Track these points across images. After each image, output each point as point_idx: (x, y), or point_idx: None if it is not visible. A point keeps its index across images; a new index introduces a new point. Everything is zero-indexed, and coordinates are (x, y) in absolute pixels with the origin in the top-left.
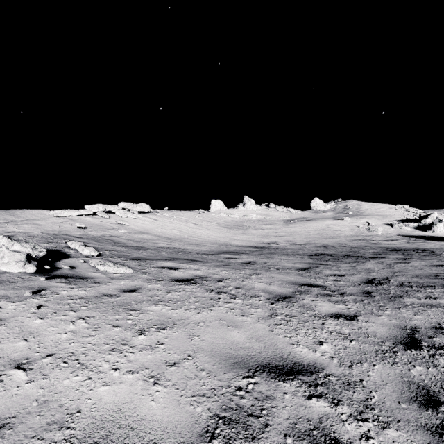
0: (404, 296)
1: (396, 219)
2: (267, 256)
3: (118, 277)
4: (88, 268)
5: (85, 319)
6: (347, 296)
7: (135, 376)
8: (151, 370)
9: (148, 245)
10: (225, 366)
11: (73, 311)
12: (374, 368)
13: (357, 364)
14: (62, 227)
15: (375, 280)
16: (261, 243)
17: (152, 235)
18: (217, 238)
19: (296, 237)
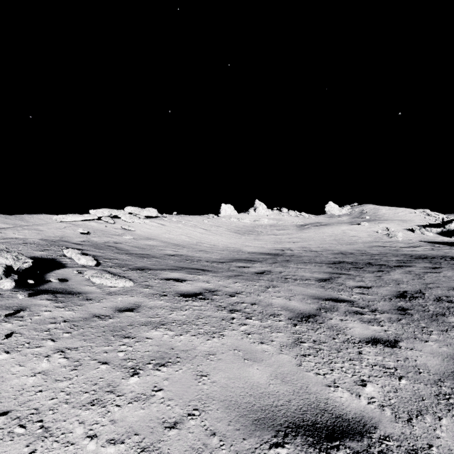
0: (446, 314)
1: (417, 224)
2: (282, 264)
3: (115, 292)
4: (82, 281)
5: (65, 352)
6: (380, 314)
7: (118, 449)
8: (142, 436)
9: (153, 252)
10: (245, 426)
11: (52, 340)
12: (442, 423)
13: (417, 417)
14: (64, 232)
15: (407, 293)
16: (274, 249)
17: (159, 241)
18: (227, 244)
19: (311, 243)
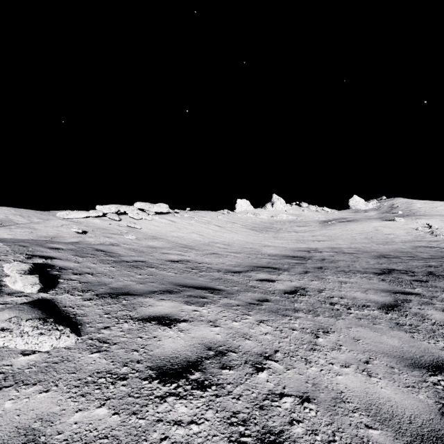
0: None
1: None
2: (317, 275)
3: (16, 375)
4: None
5: None
6: None
7: None
8: None
9: (153, 257)
10: None
11: None
12: None
13: None
14: (59, 231)
15: None
16: (298, 250)
17: (165, 241)
18: (244, 244)
19: (340, 242)
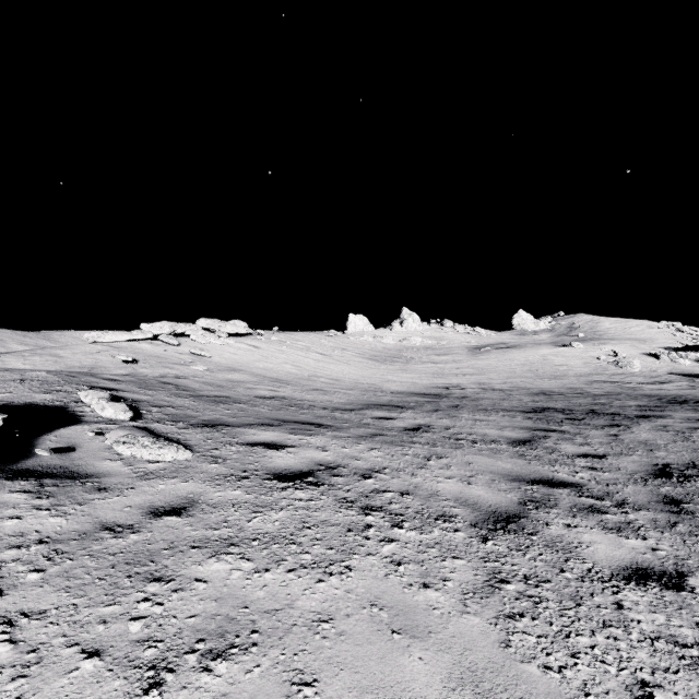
0: None
1: (663, 346)
2: (449, 413)
3: (155, 473)
4: (100, 450)
5: (15, 625)
6: (635, 512)
7: None
8: None
9: (237, 392)
10: None
11: None
12: None
13: None
14: (97, 360)
15: (672, 469)
16: (433, 387)
17: (248, 374)
18: (358, 378)
19: (492, 377)
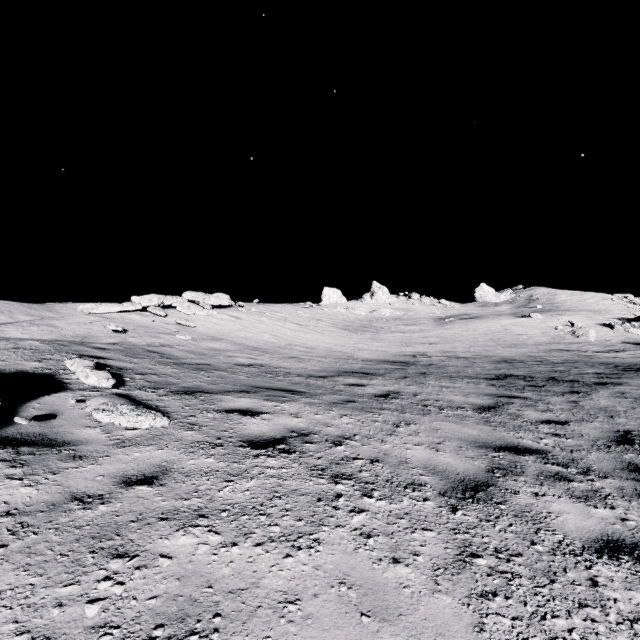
0: None
1: (617, 316)
2: (416, 380)
3: (131, 440)
4: (81, 417)
5: None
6: (600, 479)
7: None
8: None
9: (218, 360)
10: None
11: None
12: None
13: None
14: (90, 330)
15: (634, 436)
16: (401, 355)
17: (229, 343)
18: (332, 347)
19: (457, 345)
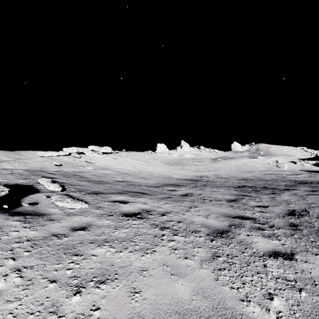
0: None
1: (298, 158)
2: (201, 188)
3: (73, 213)
4: (49, 204)
5: (21, 271)
6: (277, 229)
7: None
8: None
9: (107, 179)
10: None
11: (13, 258)
12: None
13: None
14: (44, 164)
15: (296, 212)
16: (195, 176)
17: (111, 171)
18: (161, 172)
19: (221, 172)
